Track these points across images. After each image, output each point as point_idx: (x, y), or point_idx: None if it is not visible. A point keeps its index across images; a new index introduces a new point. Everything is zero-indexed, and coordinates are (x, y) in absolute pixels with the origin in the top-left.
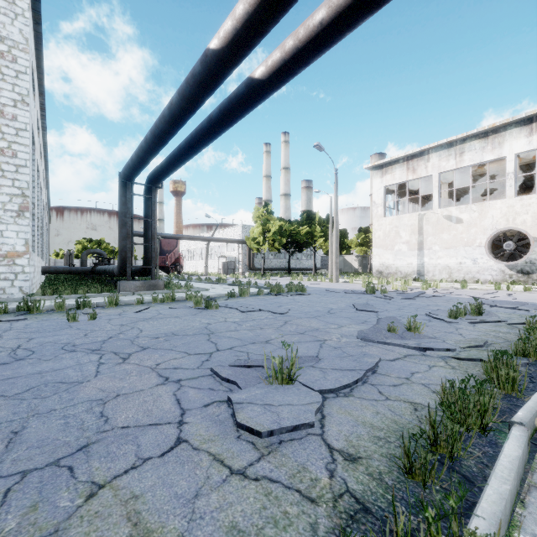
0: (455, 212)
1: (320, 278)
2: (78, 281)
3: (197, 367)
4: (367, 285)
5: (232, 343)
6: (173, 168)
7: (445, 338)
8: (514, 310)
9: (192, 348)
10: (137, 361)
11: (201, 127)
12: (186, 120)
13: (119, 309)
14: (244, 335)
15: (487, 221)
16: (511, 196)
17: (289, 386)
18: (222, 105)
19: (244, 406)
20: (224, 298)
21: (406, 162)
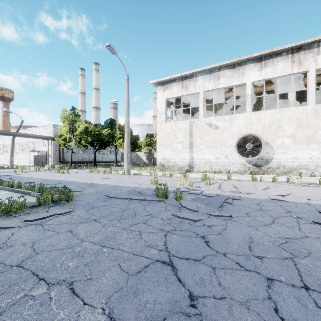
0: (214, 121)
1: (116, 170)
2: None
3: None
4: (157, 187)
5: None
6: None
7: None
8: None
9: None
10: None
11: None
12: None
13: None
14: None
15: (234, 128)
16: (249, 111)
17: None
18: None
19: None
20: None
21: (181, 81)
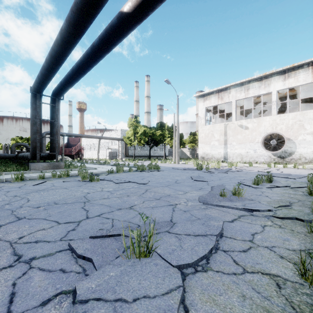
0: (244, 123)
1: (168, 161)
2: (2, 163)
3: (60, 238)
4: (197, 165)
5: (102, 210)
6: (69, 84)
7: (259, 200)
8: (287, 179)
9: (64, 217)
10: (1, 234)
11: (87, 53)
12: (74, 44)
13: (23, 183)
14: (113, 202)
15: (261, 128)
16: (274, 114)
17: (146, 260)
18: (101, 34)
19: (88, 309)
20: (105, 173)
21: (217, 93)
